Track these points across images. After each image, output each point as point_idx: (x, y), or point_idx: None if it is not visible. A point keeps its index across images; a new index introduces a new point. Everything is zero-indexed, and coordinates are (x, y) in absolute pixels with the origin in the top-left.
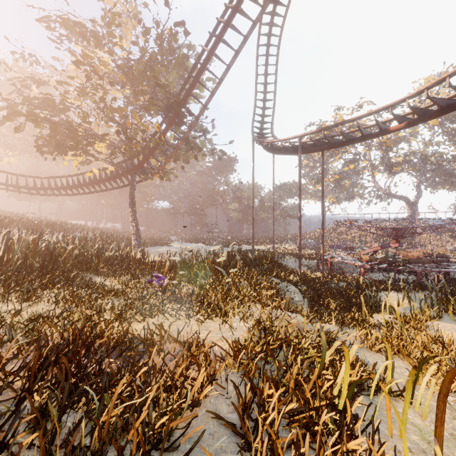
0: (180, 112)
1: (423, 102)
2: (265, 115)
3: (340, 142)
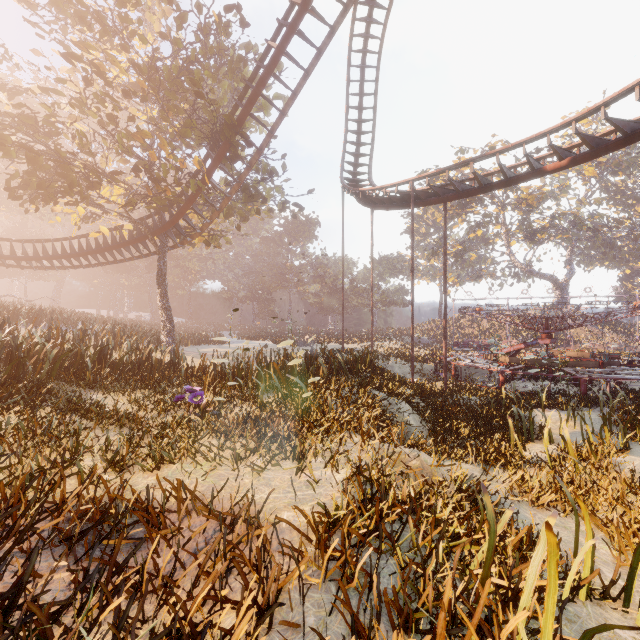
0: (233, 140)
1: None
2: (360, 154)
3: (471, 189)
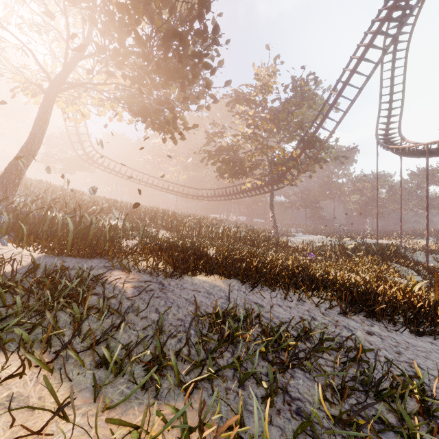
0: (312, 141)
1: None
2: (391, 116)
3: None
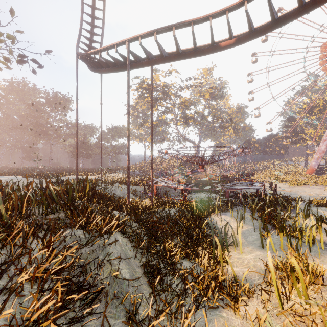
0: None
1: (202, 83)
2: (93, 40)
3: (171, 55)
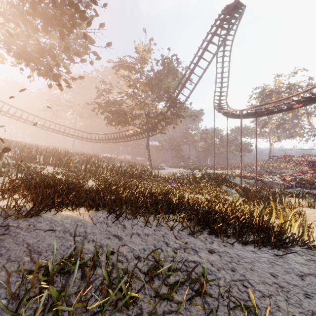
0: (175, 102)
1: None
2: (222, 92)
3: (265, 113)
